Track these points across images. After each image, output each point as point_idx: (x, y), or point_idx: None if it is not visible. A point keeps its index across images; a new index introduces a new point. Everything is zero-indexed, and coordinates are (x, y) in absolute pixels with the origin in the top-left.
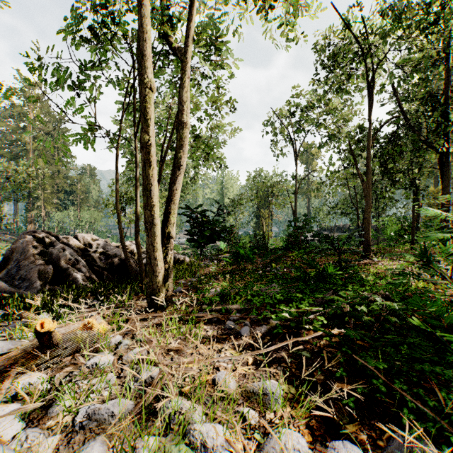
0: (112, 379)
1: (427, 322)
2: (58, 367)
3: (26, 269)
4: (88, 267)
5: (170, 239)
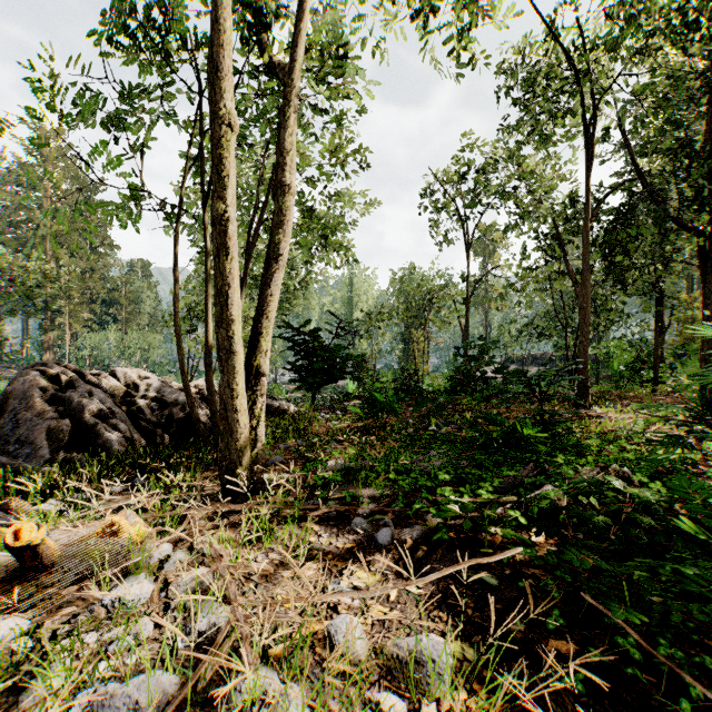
0: (146, 630)
1: (700, 522)
2: (53, 604)
3: (28, 426)
4: (132, 422)
5: (261, 378)
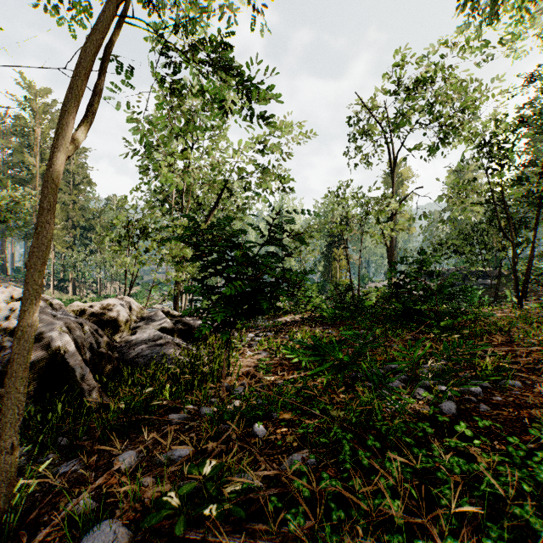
0: None
1: None
2: None
3: None
4: None
5: None
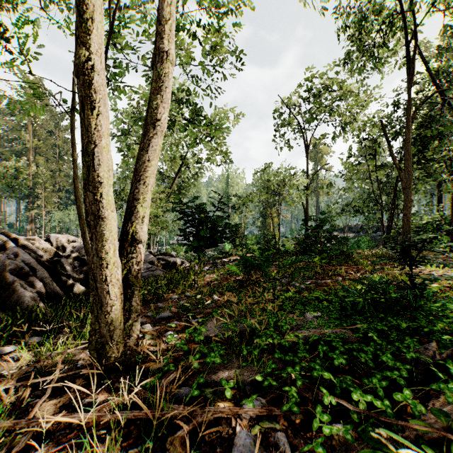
0: None
1: None
2: None
3: None
4: (56, 276)
5: (137, 245)
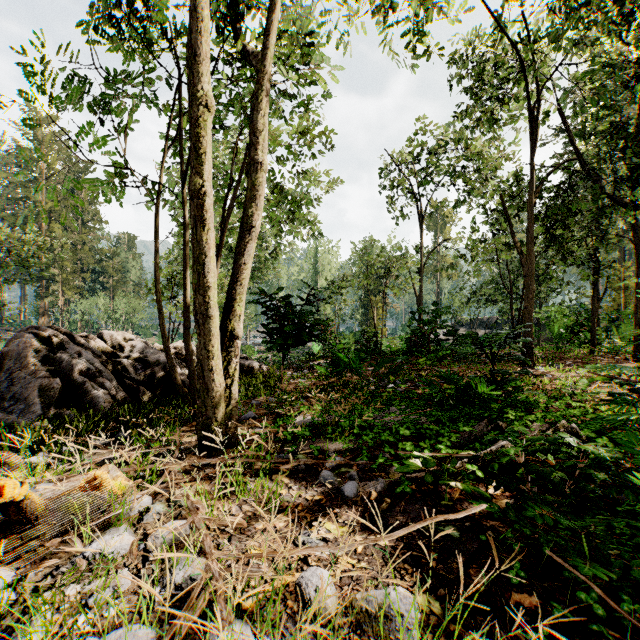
0: (125, 582)
1: None
2: (37, 556)
3: (22, 384)
4: (117, 380)
5: (235, 340)
